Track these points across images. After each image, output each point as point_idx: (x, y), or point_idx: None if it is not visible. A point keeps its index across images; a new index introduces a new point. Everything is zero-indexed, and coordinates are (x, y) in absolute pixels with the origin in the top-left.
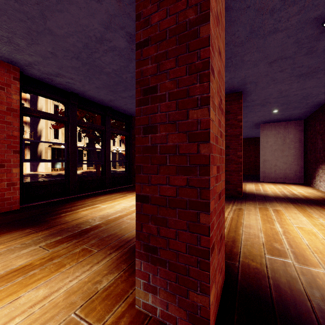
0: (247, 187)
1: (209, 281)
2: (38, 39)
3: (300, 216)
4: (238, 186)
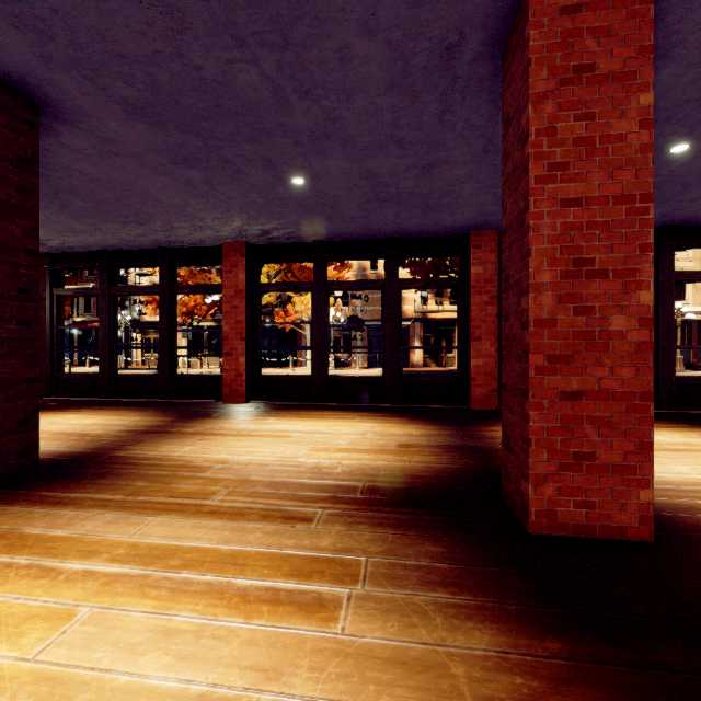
0: None
1: None
2: (194, 215)
3: (202, 675)
4: (521, 467)
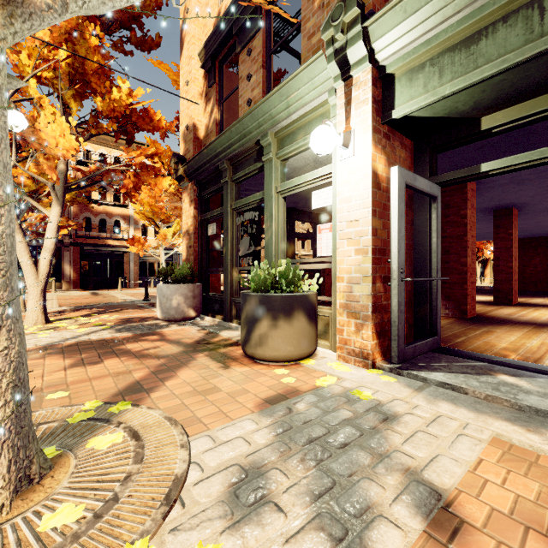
0: (531, 300)
1: (467, 302)
2: None
3: None
4: (509, 294)
